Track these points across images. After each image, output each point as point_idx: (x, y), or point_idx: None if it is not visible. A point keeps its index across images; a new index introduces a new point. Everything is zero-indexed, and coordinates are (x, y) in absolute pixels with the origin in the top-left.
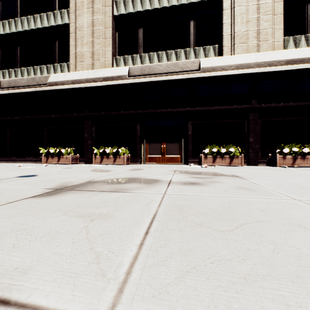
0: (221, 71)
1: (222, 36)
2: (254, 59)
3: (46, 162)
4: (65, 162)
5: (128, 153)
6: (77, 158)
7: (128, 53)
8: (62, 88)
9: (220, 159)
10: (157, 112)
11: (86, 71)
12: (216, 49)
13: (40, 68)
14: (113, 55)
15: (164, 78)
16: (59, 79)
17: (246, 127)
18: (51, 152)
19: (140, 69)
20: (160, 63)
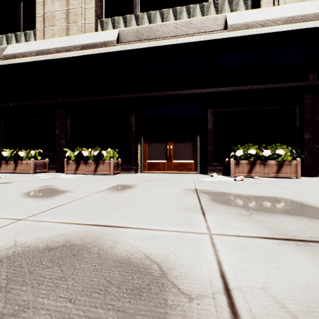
0: (262, 28)
1: None
2: (314, 9)
3: None
4: (25, 171)
5: (118, 157)
6: (45, 164)
7: (119, 15)
8: (21, 62)
9: (261, 166)
10: (160, 96)
11: (57, 39)
12: (248, 2)
13: None
14: (97, 16)
15: (171, 41)
16: (19, 50)
17: (298, 117)
18: (3, 155)
19: (135, 33)
20: (165, 22)
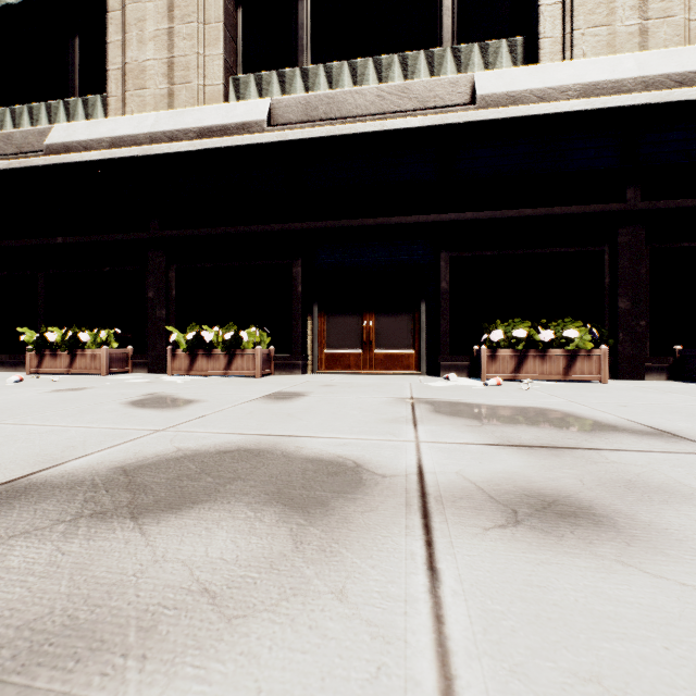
0: (539, 104)
1: (535, 10)
2: (634, 70)
3: (36, 369)
4: (90, 370)
5: (268, 344)
6: (126, 356)
7: (271, 67)
8: (83, 161)
9: (537, 360)
10: (350, 227)
11: (151, 115)
12: (517, 49)
13: (31, 111)
14: (227, 70)
15: (371, 126)
16: (76, 135)
17: (609, 269)
18: (49, 340)
19: (302, 107)
20: (359, 87)
